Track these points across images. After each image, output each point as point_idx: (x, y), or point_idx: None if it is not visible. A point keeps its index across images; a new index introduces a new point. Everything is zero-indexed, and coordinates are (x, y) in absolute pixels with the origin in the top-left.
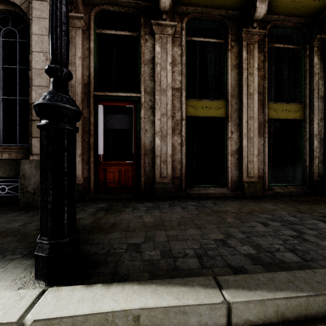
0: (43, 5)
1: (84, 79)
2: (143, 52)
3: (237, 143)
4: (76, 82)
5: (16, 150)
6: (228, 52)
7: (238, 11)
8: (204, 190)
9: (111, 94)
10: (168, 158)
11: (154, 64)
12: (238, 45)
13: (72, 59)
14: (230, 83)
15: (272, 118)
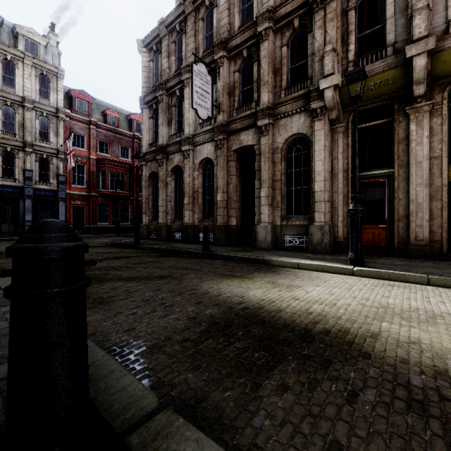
0: (321, 132)
1: (343, 166)
2: (397, 133)
3: None
4: (338, 171)
5: (302, 219)
6: None
7: None
8: None
9: (366, 174)
10: (425, 222)
11: (408, 140)
12: None
13: (335, 156)
14: None
15: None
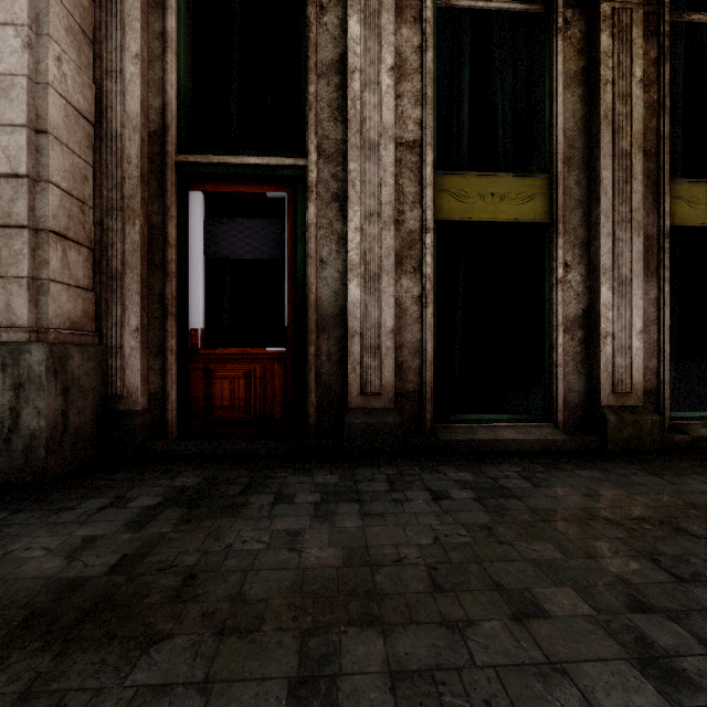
0: None
1: (149, 120)
2: (315, 42)
3: (582, 296)
4: (124, 126)
5: None
6: (557, 37)
7: None
8: (488, 432)
9: (225, 162)
10: (386, 338)
11: (345, 75)
12: (583, 16)
13: (113, 62)
14: (561, 125)
15: (683, 225)
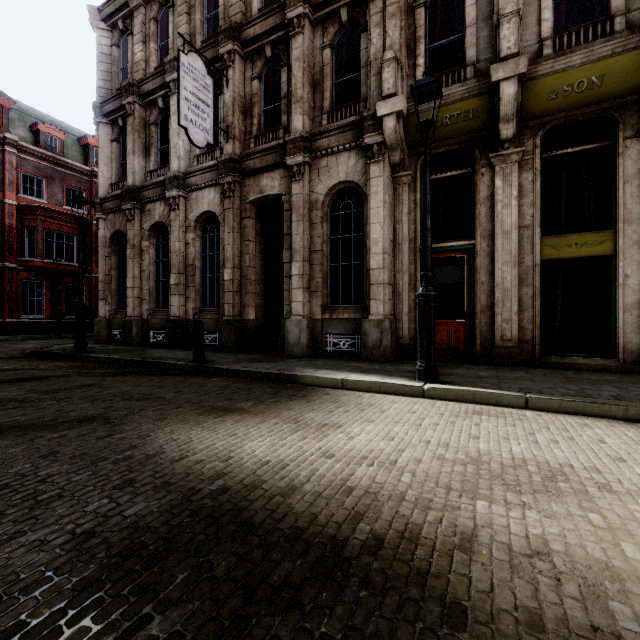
0: (378, 181)
1: (409, 234)
2: (479, 190)
3: (637, 292)
4: (402, 240)
5: (353, 310)
6: (618, 159)
7: (635, 96)
8: (570, 360)
9: (439, 246)
10: (513, 316)
11: (493, 201)
12: (639, 141)
13: (398, 218)
14: (622, 203)
15: None
